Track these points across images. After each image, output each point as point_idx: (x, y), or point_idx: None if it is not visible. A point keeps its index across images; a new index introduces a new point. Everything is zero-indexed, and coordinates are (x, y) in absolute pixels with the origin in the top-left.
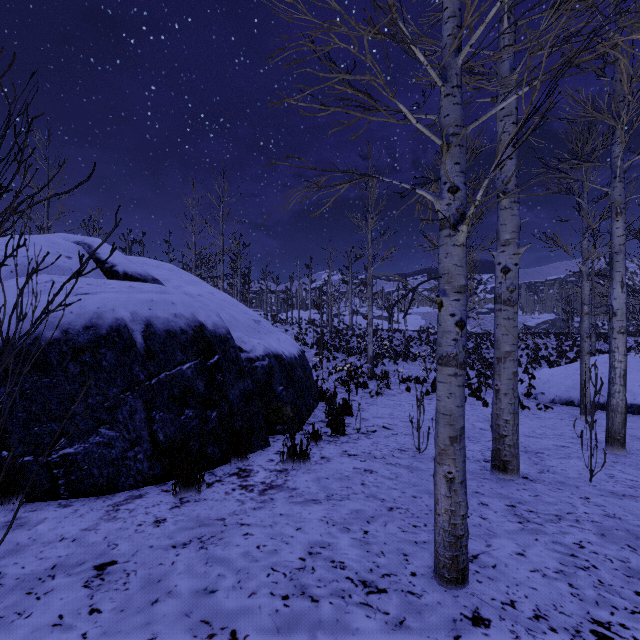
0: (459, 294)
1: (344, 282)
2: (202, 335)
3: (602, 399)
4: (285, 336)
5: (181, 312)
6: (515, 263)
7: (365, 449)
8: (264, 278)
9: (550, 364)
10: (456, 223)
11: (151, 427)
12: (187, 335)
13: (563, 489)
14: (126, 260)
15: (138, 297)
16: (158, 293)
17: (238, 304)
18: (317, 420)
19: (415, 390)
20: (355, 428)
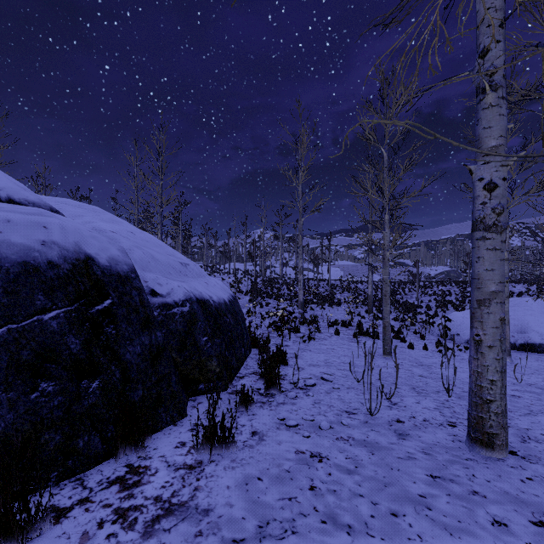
0: None
1: (275, 237)
2: (87, 272)
3: (513, 339)
4: (216, 281)
5: (55, 239)
6: (503, 177)
7: (306, 414)
8: (204, 233)
9: (456, 308)
10: None
11: None
12: (58, 270)
13: None
14: (17, 186)
15: None
16: (24, 213)
17: (164, 246)
18: (249, 372)
19: (343, 333)
20: (291, 382)
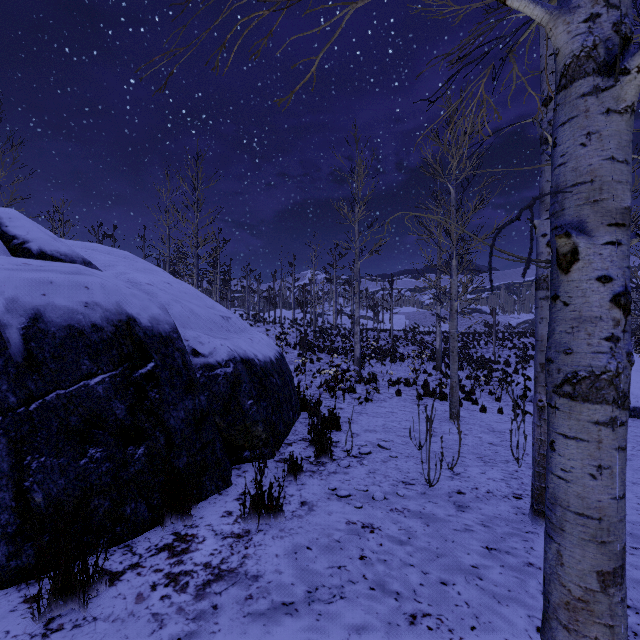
0: (619, 229)
1: (328, 280)
2: (130, 333)
3: None
4: (261, 335)
5: (97, 300)
6: None
7: (359, 484)
8: (245, 276)
9: None
10: (612, 59)
11: (20, 483)
12: (102, 333)
13: (639, 548)
14: (47, 236)
15: (26, 277)
16: (65, 273)
17: (203, 297)
18: (298, 438)
19: (406, 394)
20: (345, 449)
